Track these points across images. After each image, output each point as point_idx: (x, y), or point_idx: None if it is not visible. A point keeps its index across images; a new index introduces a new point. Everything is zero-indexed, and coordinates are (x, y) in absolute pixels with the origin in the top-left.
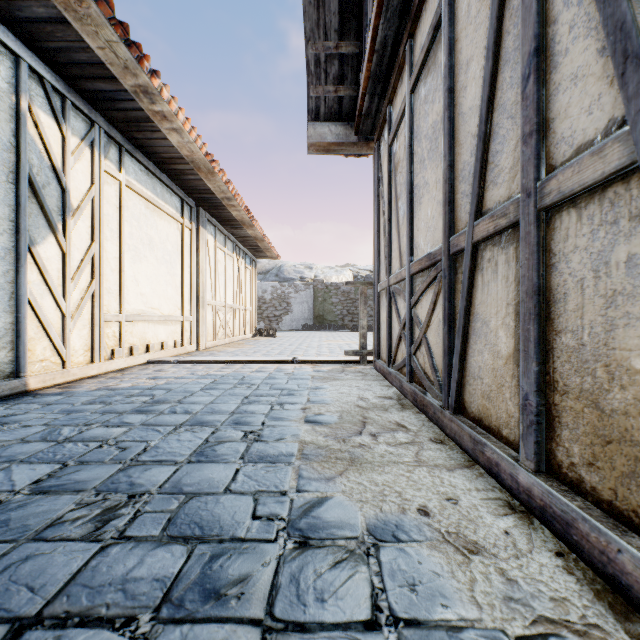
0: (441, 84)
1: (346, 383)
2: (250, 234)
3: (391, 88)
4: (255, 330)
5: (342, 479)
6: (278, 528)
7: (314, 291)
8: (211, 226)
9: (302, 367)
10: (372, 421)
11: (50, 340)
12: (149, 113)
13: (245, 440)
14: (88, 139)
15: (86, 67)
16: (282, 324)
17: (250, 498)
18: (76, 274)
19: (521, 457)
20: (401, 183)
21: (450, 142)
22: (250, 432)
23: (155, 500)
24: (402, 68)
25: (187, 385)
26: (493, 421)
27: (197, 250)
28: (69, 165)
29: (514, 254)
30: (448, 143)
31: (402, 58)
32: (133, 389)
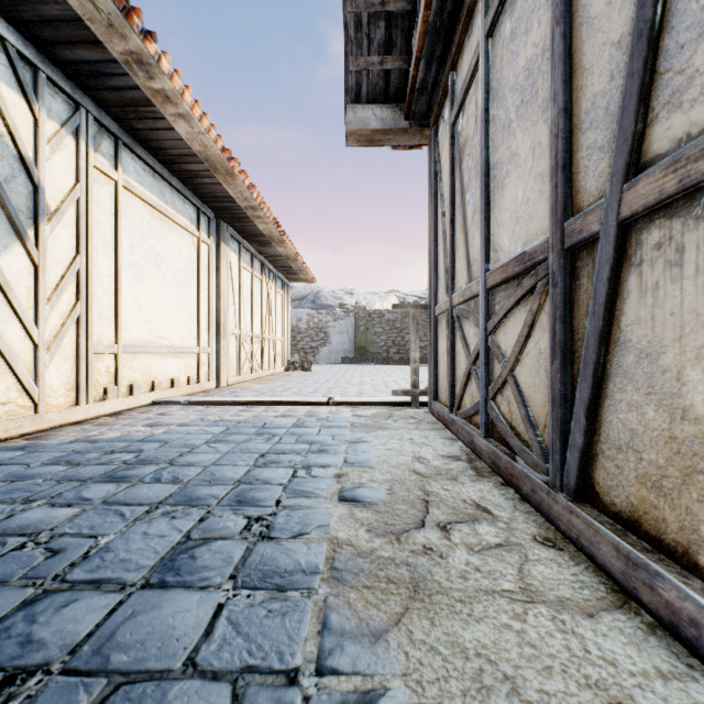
0: None
1: (395, 434)
2: (281, 252)
3: (455, 45)
4: (288, 363)
5: (400, 636)
6: None
7: (355, 319)
8: (234, 242)
9: (339, 410)
10: (437, 500)
11: (16, 377)
12: (147, 93)
13: (246, 536)
14: (71, 125)
15: (60, 26)
16: (319, 356)
17: (226, 691)
18: (54, 294)
19: None
20: (470, 168)
21: (564, 73)
22: (256, 519)
23: (46, 693)
24: (472, 12)
25: (190, 435)
26: (670, 531)
27: (217, 270)
28: (43, 155)
29: None
30: (561, 74)
31: None
32: (119, 441)
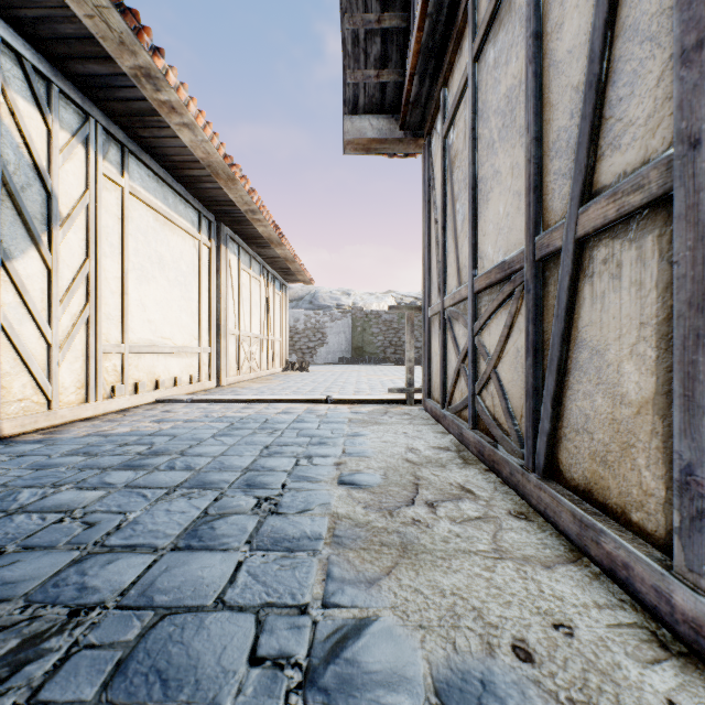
0: (520, 35)
1: (390, 428)
2: (279, 254)
3: (446, 64)
4: (285, 363)
5: (390, 582)
6: (289, 686)
7: (352, 320)
8: (234, 244)
9: (337, 407)
10: (427, 483)
11: (31, 375)
12: (154, 104)
13: (257, 512)
14: (81, 135)
15: (74, 43)
16: (316, 357)
17: (251, 619)
18: (65, 296)
19: (677, 564)
20: (460, 180)
21: (536, 106)
22: (265, 499)
23: (107, 621)
24: (461, 36)
25: (197, 430)
26: (613, 497)
27: (217, 271)
28: (56, 164)
29: (655, 246)
30: (533, 108)
31: (462, 21)
32: (130, 435)
